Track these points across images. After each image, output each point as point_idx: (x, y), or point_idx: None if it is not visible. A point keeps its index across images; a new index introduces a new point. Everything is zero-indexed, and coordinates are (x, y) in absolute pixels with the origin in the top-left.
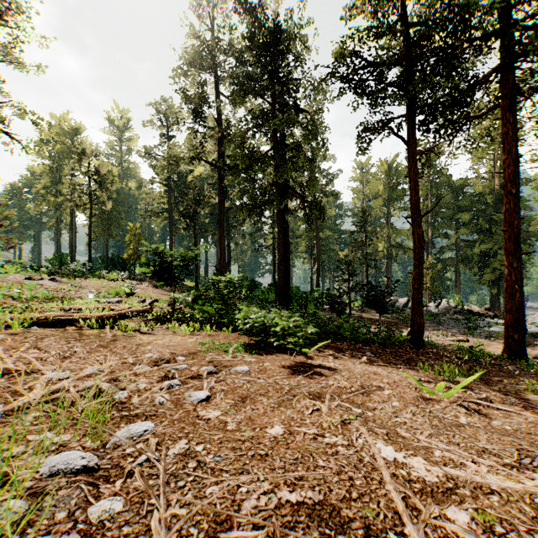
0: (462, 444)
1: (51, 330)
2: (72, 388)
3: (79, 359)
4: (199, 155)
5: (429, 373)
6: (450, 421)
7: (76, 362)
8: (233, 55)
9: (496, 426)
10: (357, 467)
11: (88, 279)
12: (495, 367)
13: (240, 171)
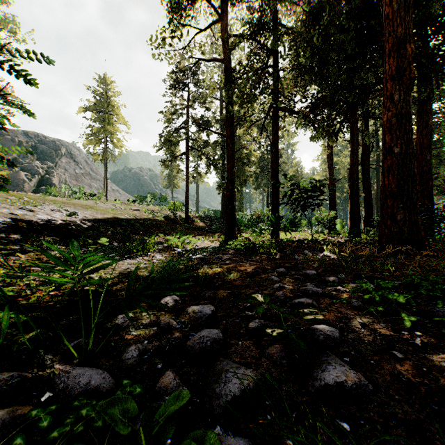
0: None
1: None
2: None
3: None
4: None
5: None
6: None
7: None
8: None
9: None
10: None
11: None
12: None
13: None
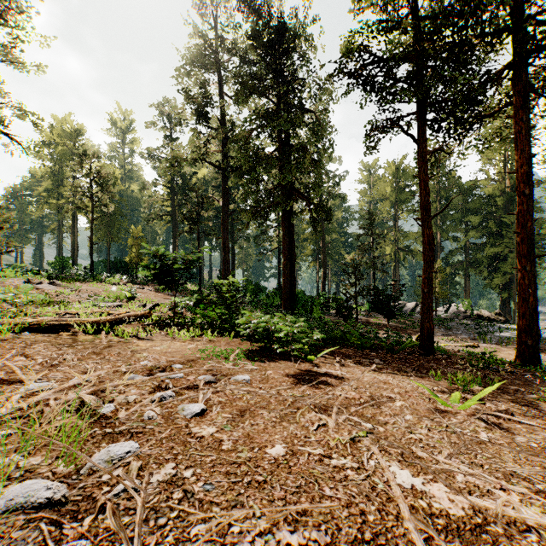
0: (486, 465)
1: (43, 336)
2: (53, 401)
3: (68, 367)
4: (203, 156)
5: (442, 382)
6: (469, 437)
7: (63, 371)
8: (237, 55)
9: (520, 443)
10: (370, 497)
11: (89, 283)
12: (509, 375)
13: (245, 173)
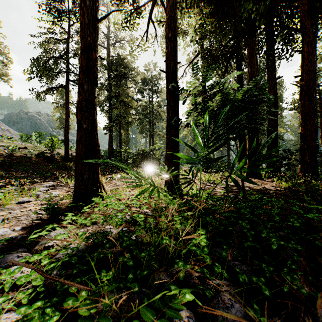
0: None
1: None
2: None
3: None
4: None
5: None
6: None
7: None
8: None
9: None
10: None
11: None
12: None
13: None
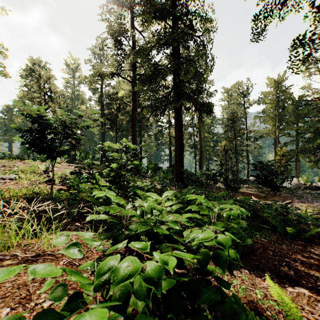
0: None
1: None
2: None
3: None
4: (117, 71)
5: None
6: None
7: None
8: None
9: None
10: None
11: (27, 161)
12: None
13: (146, 81)
